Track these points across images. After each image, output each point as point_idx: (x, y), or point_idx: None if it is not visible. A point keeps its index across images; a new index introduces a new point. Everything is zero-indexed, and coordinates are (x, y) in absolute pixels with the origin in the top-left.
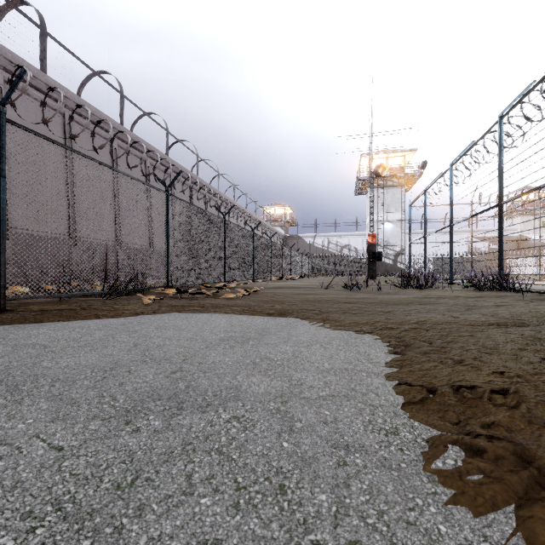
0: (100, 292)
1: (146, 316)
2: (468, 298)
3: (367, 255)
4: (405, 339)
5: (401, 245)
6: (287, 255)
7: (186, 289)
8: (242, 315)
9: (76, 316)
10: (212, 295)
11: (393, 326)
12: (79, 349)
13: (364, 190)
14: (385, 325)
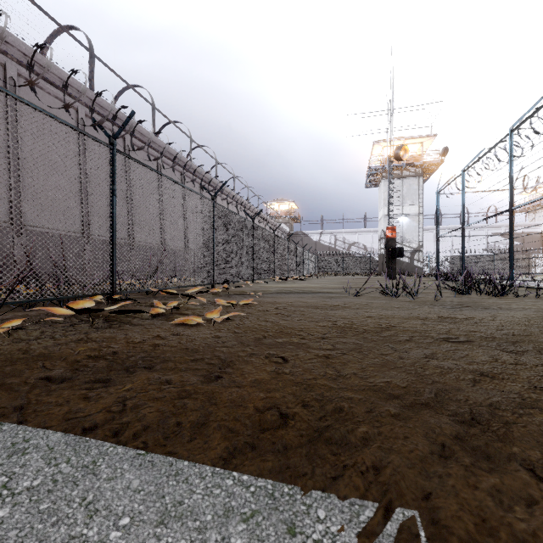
0: None
1: None
2: None
3: (380, 253)
4: None
5: (418, 241)
6: (293, 252)
7: (152, 294)
8: (142, 456)
9: None
10: (174, 309)
11: None
12: None
13: (376, 182)
14: None
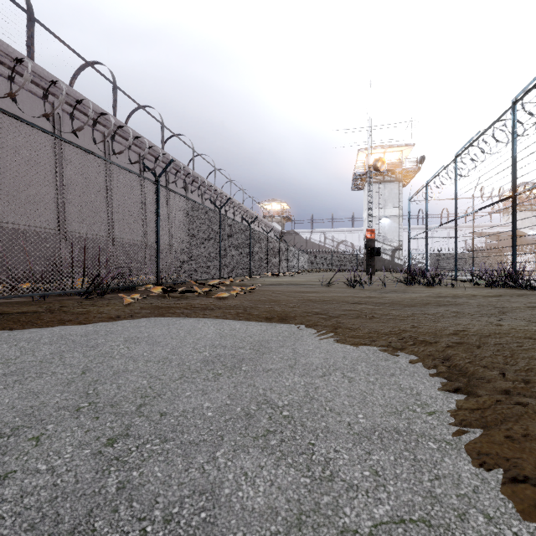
0: (79, 291)
1: (120, 321)
2: (488, 297)
3: (364, 251)
4: (458, 363)
5: (399, 241)
6: (284, 251)
7: (178, 286)
8: (235, 320)
9: (35, 322)
10: (205, 293)
11: (429, 340)
12: (0, 380)
13: (361, 185)
14: (416, 338)
